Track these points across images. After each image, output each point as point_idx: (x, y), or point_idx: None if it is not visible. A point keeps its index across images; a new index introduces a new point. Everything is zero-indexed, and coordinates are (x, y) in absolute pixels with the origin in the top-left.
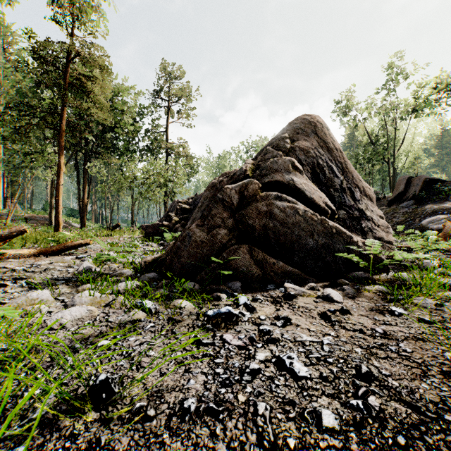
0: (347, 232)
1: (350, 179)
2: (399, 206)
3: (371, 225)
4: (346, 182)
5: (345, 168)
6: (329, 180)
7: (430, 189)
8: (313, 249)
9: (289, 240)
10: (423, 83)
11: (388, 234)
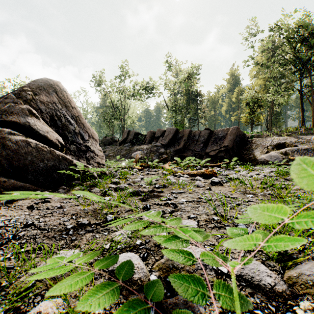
0: (70, 158)
1: (82, 127)
2: (124, 146)
3: (93, 155)
4: (78, 128)
5: (79, 120)
6: (65, 126)
7: (137, 138)
8: (43, 170)
9: (22, 164)
10: (137, 82)
11: (103, 160)
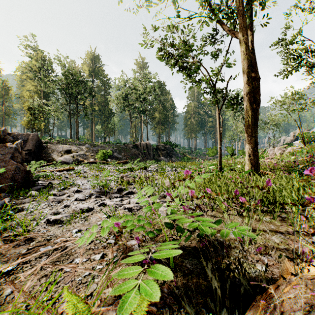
0: None
1: None
2: None
3: None
4: None
5: None
6: None
7: None
8: None
9: None
10: None
11: None
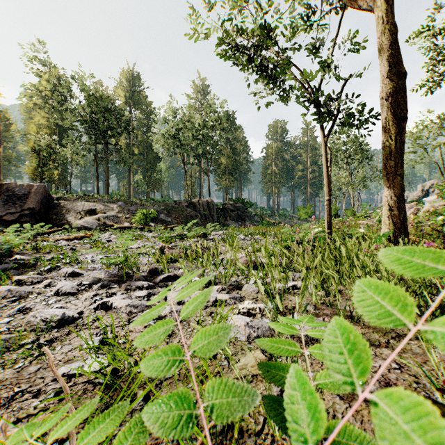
0: None
1: None
2: None
3: None
4: None
5: None
6: None
7: None
8: None
9: None
10: None
11: None
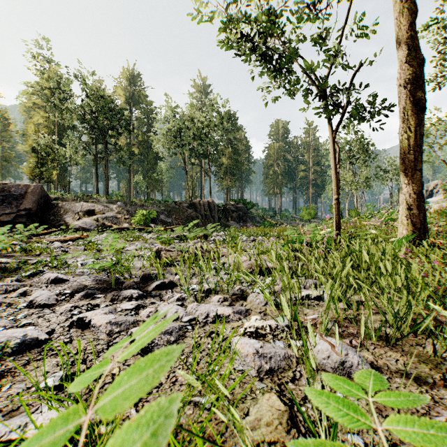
0: None
1: None
2: None
3: None
4: None
5: None
6: None
7: None
8: None
9: None
10: None
11: None
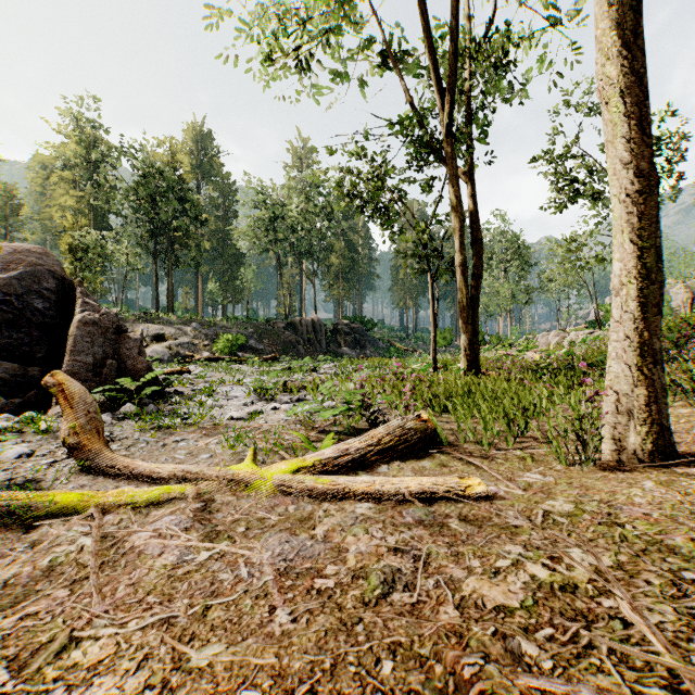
0: None
1: None
2: None
3: None
4: None
5: None
6: None
7: None
8: None
9: None
10: None
11: None
